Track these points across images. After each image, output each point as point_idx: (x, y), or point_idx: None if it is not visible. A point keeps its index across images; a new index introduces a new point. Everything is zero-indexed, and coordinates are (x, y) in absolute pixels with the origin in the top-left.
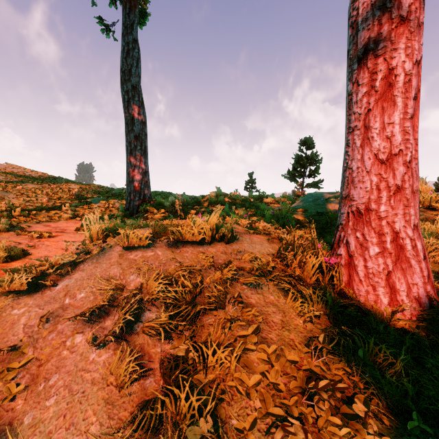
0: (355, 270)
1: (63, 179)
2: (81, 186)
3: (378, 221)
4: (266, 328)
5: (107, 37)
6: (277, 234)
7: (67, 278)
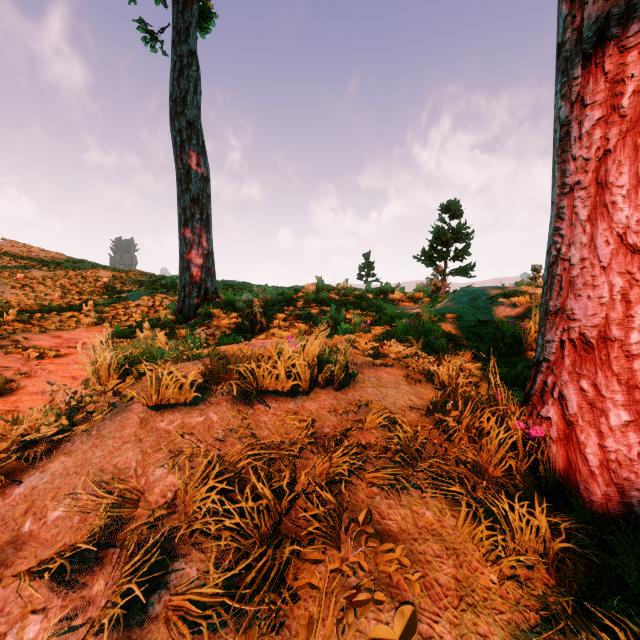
0: (581, 452)
1: (88, 263)
2: (114, 273)
3: (625, 362)
4: (427, 603)
5: (152, 50)
6: (421, 366)
7: (38, 470)
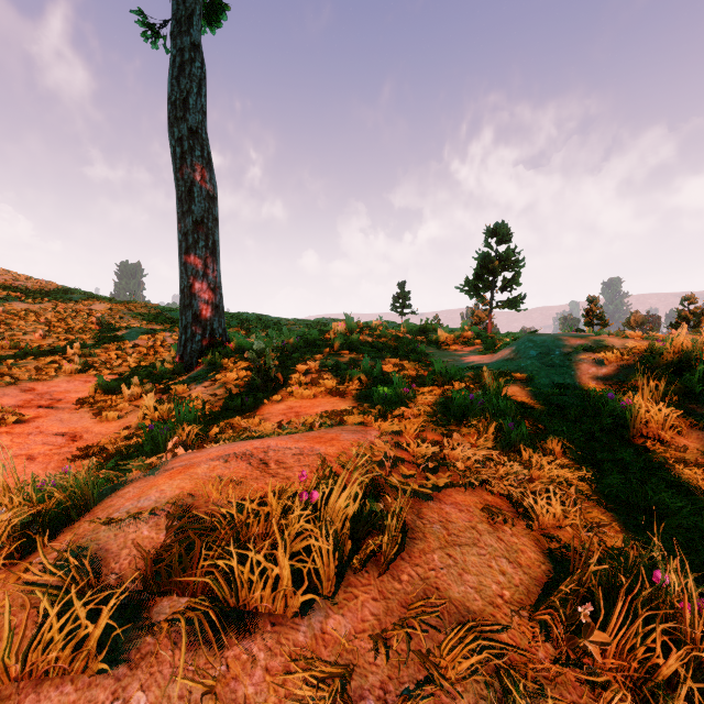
0: None
1: (81, 293)
2: (111, 305)
3: None
4: None
5: (153, 47)
6: (506, 489)
7: None
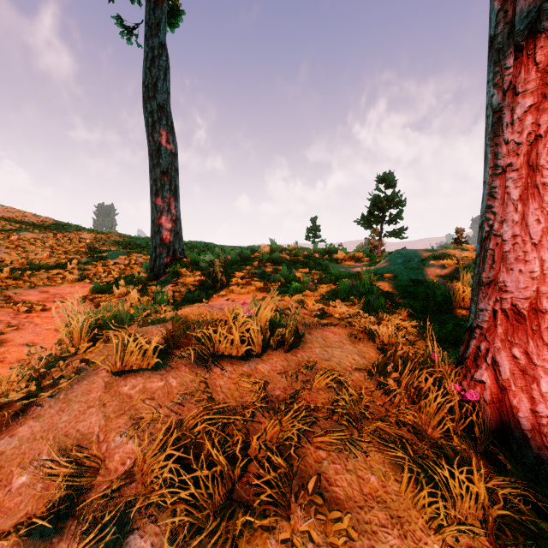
0: (513, 416)
1: (73, 226)
2: (96, 235)
3: None
4: None
5: (128, 42)
6: (363, 325)
7: (8, 434)
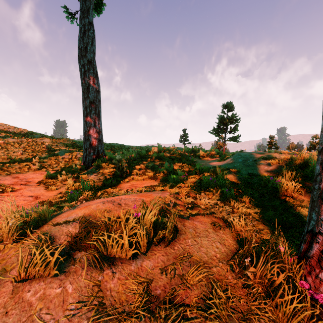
0: None
1: (39, 134)
2: (52, 139)
3: None
4: None
5: (71, 23)
6: (222, 215)
7: None
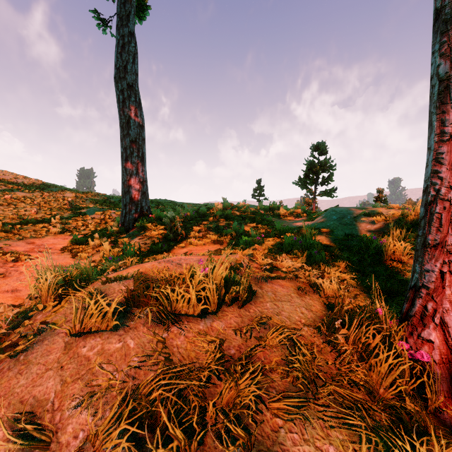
0: None
1: (58, 186)
2: (77, 194)
3: None
4: None
5: (103, 33)
6: (308, 279)
7: None
